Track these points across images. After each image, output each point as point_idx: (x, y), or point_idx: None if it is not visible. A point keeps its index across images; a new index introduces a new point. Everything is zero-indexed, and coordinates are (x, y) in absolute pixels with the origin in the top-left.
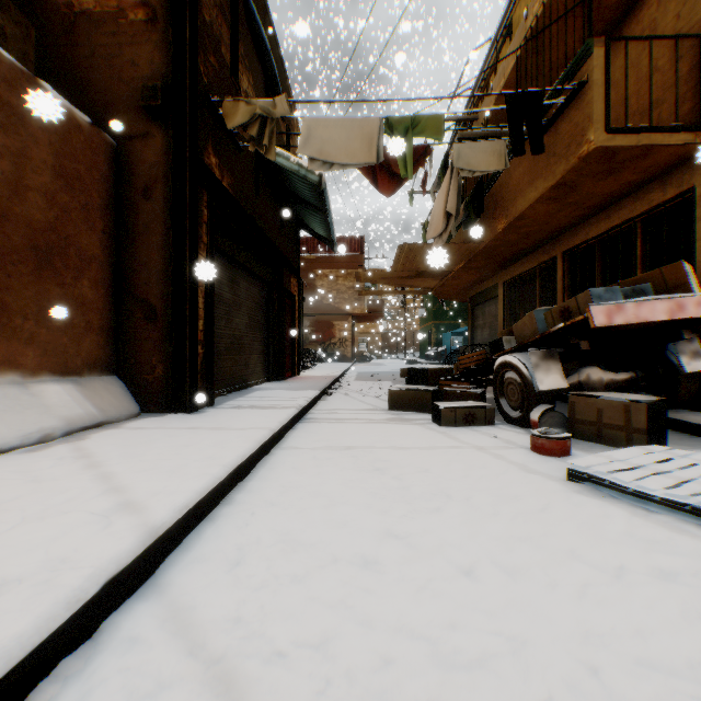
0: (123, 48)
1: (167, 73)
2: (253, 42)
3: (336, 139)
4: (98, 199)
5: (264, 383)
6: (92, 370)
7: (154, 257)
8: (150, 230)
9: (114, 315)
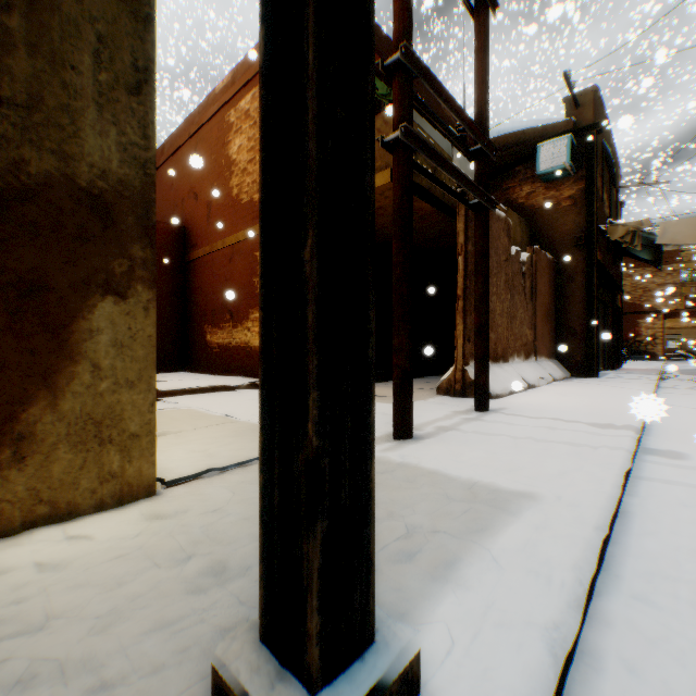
0: (557, 218)
1: (581, 225)
2: (605, 165)
3: (682, 231)
4: (552, 287)
5: (602, 370)
6: (551, 357)
7: (574, 308)
8: (572, 296)
9: (554, 334)
